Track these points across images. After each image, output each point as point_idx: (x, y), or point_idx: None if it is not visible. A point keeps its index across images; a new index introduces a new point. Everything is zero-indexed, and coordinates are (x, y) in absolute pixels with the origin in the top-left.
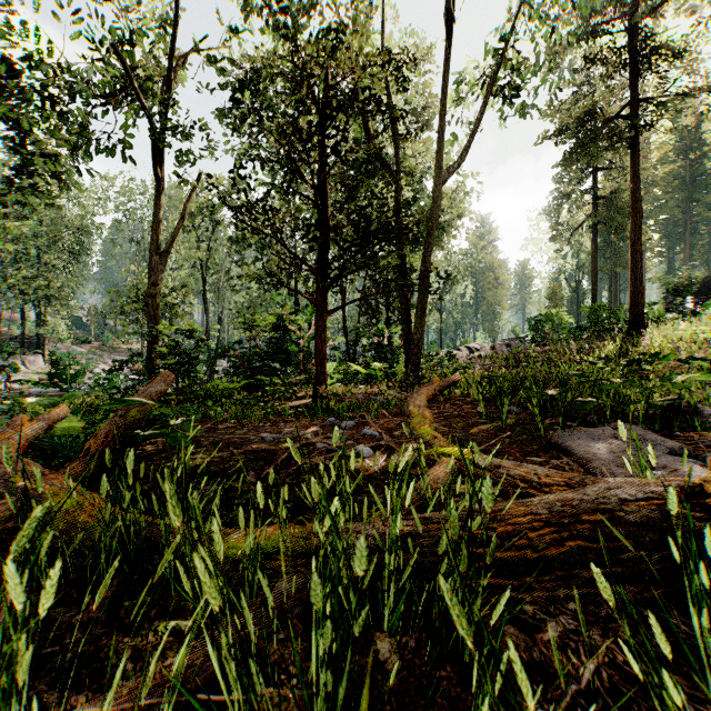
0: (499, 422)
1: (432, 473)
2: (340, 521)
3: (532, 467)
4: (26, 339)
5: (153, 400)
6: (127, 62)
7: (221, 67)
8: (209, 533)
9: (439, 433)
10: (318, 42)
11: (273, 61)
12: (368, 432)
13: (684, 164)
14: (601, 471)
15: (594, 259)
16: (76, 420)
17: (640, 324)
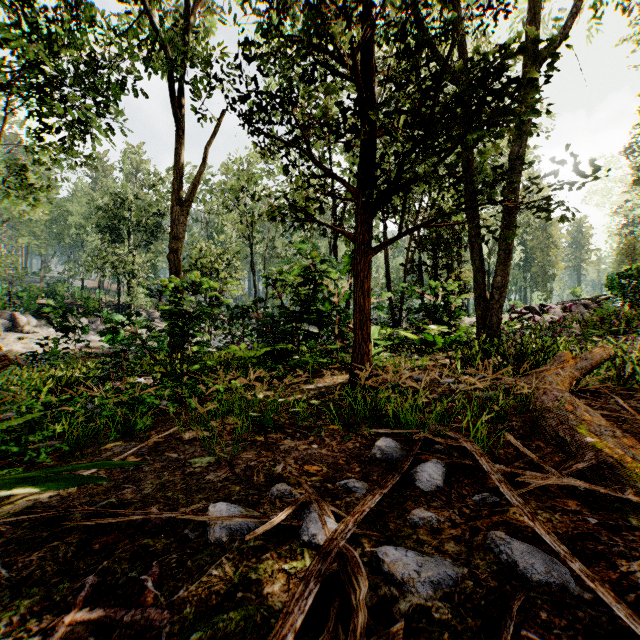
0: None
1: None
2: None
3: None
4: (120, 306)
5: None
6: None
7: None
8: None
9: None
10: None
11: None
12: (529, 564)
13: None
14: None
15: None
16: None
17: None
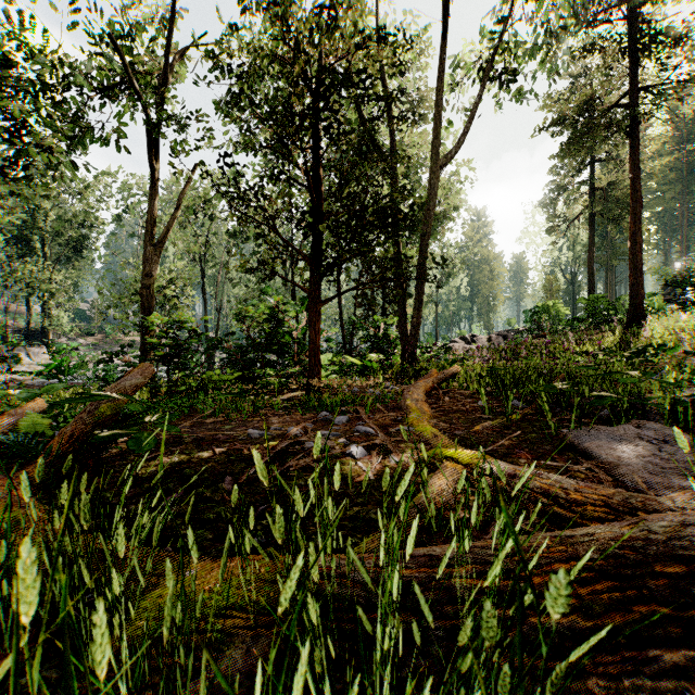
0: (503, 418)
1: (435, 483)
2: (313, 574)
3: (552, 475)
4: (31, 331)
5: (125, 395)
6: (119, 50)
7: (216, 57)
8: (163, 561)
9: (439, 431)
10: (310, 20)
11: (266, 43)
12: (362, 429)
13: (681, 157)
14: (630, 479)
15: (591, 251)
16: (42, 416)
17: (640, 316)
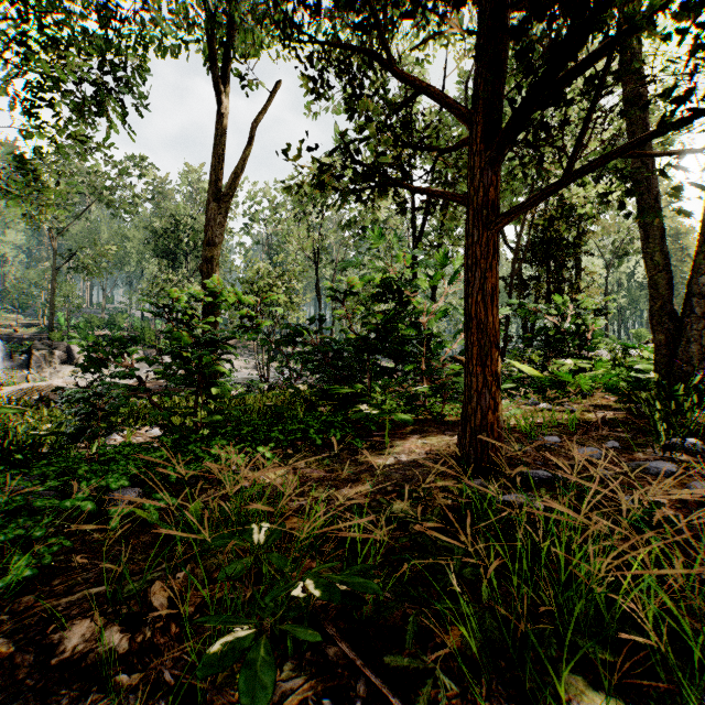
0: None
1: None
2: None
3: None
4: None
5: None
6: None
7: None
8: None
9: None
10: None
11: None
12: None
13: None
14: None
15: None
16: None
17: None
